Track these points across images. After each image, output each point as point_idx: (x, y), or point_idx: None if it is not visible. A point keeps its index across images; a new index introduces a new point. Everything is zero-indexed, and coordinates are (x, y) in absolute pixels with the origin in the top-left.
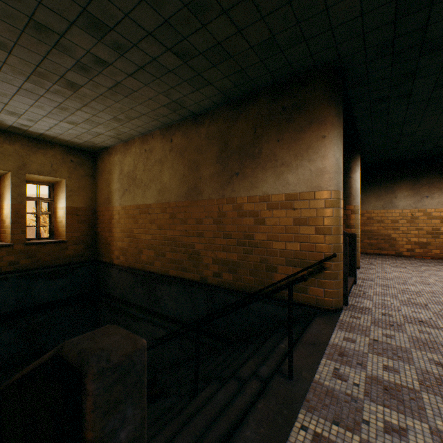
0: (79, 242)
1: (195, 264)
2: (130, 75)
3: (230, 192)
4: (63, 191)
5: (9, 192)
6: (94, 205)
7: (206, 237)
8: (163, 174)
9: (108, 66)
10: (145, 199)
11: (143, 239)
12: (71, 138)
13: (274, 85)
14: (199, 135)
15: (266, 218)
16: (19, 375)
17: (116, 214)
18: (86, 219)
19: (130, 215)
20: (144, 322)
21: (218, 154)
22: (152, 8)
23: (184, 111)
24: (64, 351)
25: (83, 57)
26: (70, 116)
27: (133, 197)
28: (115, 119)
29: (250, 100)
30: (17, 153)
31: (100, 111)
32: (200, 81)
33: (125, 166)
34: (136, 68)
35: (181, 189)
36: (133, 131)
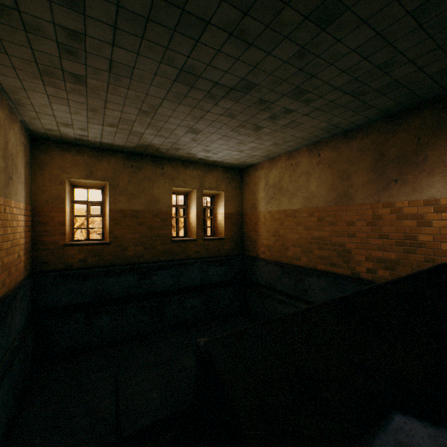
0: (231, 239)
1: (345, 260)
2: (305, 115)
3: (386, 197)
4: (222, 201)
5: (194, 203)
6: (240, 211)
7: (358, 237)
8: (310, 184)
9: (292, 112)
10: (290, 205)
11: (289, 238)
12: (232, 161)
13: (443, 96)
14: (350, 148)
15: (432, 220)
16: (390, 280)
17: (261, 217)
18: (236, 222)
19: (275, 218)
20: (291, 307)
21: (372, 163)
22: (347, 74)
23: (336, 130)
24: (446, 264)
25: (277, 111)
26: (242, 147)
27: (279, 204)
28: (273, 144)
29: (412, 112)
30: (199, 176)
31: (266, 140)
32: (364, 107)
33: (270, 178)
34: (312, 110)
35: (329, 196)
36: (282, 150)
